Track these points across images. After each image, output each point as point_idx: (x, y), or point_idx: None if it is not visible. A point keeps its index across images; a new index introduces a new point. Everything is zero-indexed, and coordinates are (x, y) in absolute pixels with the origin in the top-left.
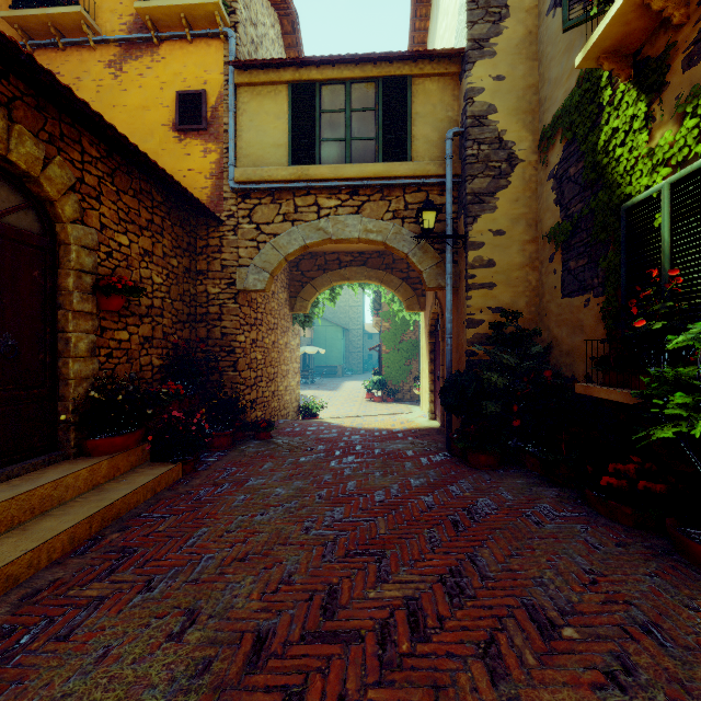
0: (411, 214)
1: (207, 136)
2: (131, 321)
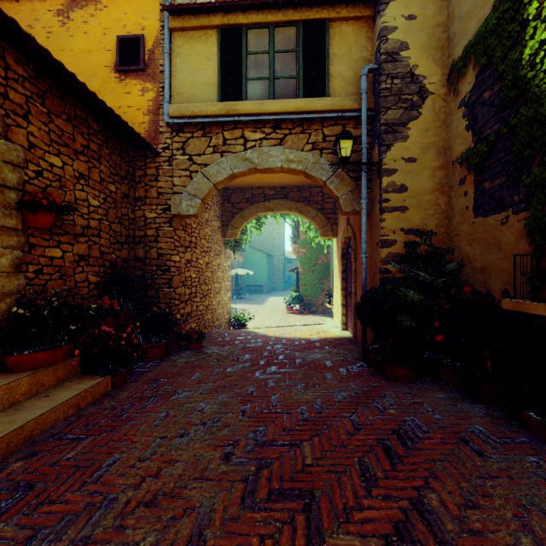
0: (328, 145)
1: (145, 76)
2: (65, 239)
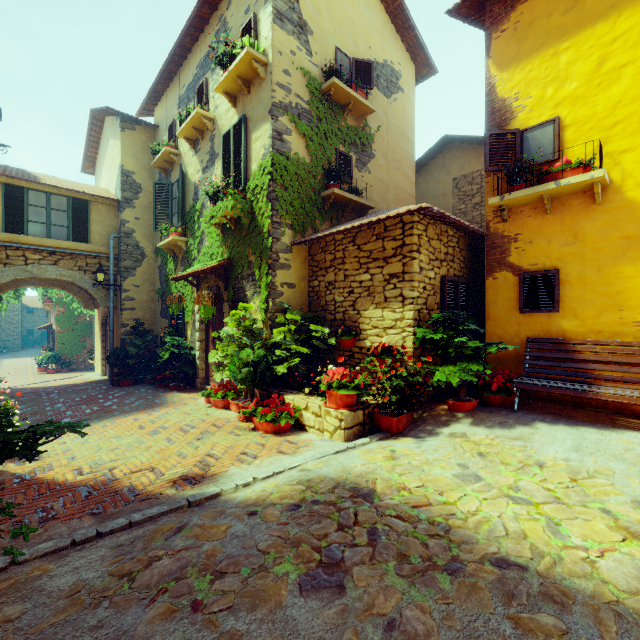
0: (90, 269)
1: None
2: None
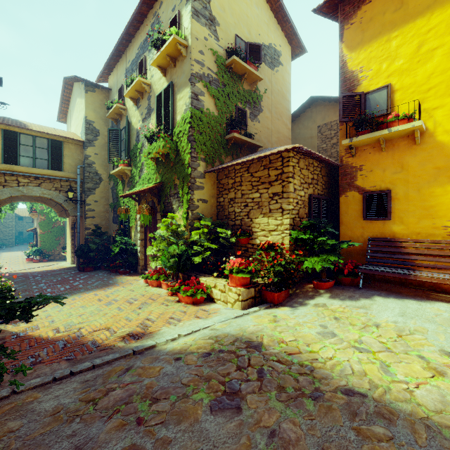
0: (63, 189)
1: None
2: None
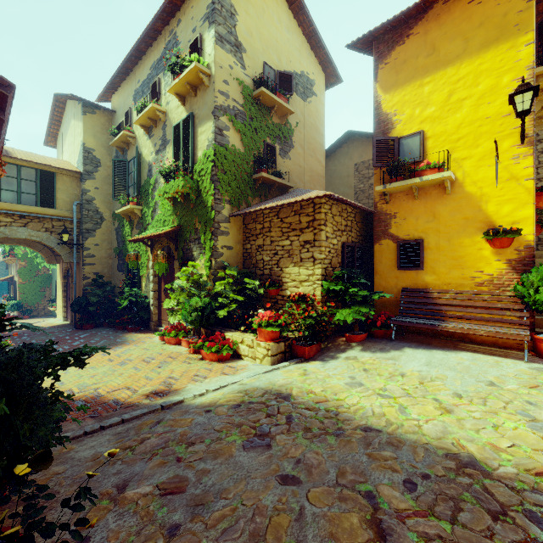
0: (56, 230)
1: None
2: None
